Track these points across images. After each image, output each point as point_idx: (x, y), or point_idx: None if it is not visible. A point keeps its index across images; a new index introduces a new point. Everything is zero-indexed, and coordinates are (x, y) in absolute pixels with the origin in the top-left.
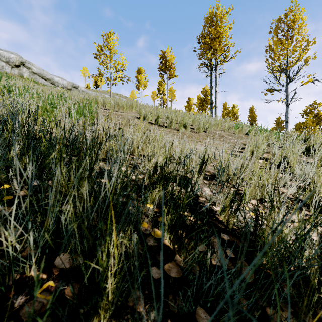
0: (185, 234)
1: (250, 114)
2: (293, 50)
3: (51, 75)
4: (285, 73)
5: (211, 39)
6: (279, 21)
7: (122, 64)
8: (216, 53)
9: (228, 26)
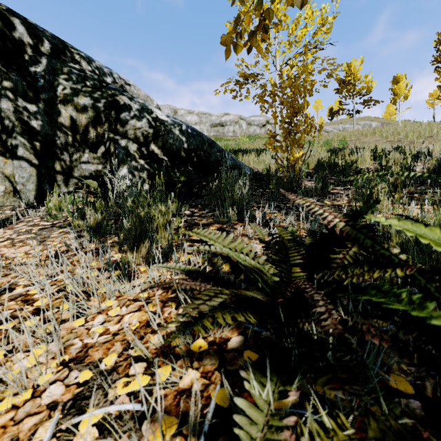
0: (373, 155)
1: None
2: None
3: None
4: None
5: None
6: None
7: (367, 88)
8: None
9: None
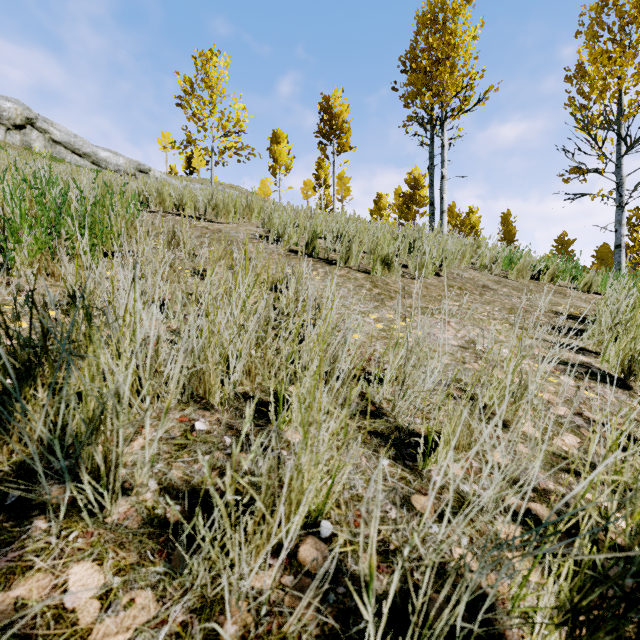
0: None
1: (504, 228)
2: (639, 74)
3: (92, 146)
4: (618, 129)
5: (432, 62)
6: (601, 9)
7: (236, 119)
8: (442, 92)
9: (471, 33)
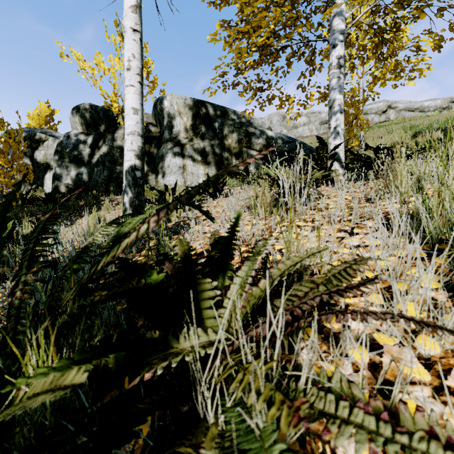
0: None
1: None
2: None
3: (419, 102)
4: None
5: None
6: None
7: None
8: None
9: None
